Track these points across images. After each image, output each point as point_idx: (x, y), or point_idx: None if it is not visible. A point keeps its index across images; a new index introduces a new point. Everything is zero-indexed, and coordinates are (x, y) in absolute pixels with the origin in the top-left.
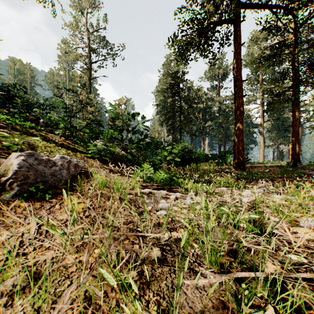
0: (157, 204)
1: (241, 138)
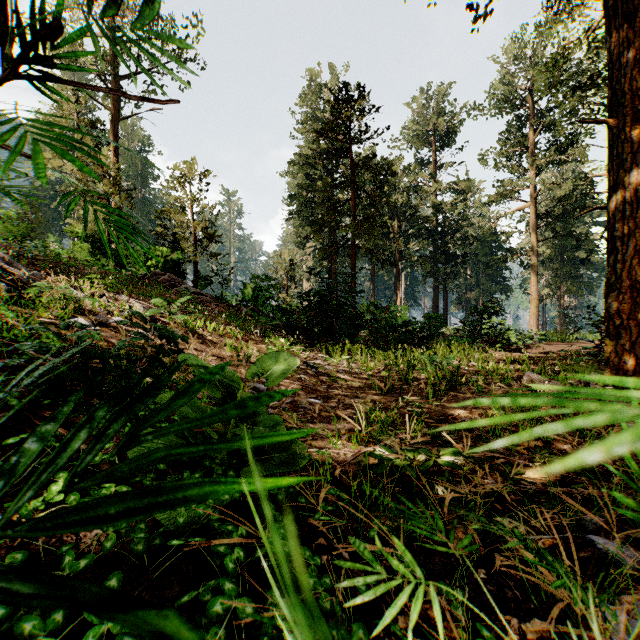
0: None
1: None
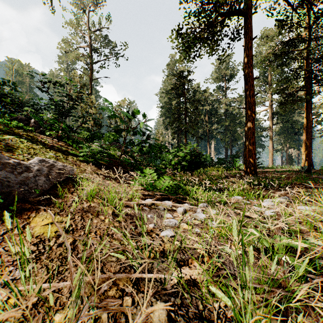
0: (161, 220)
1: (253, 141)
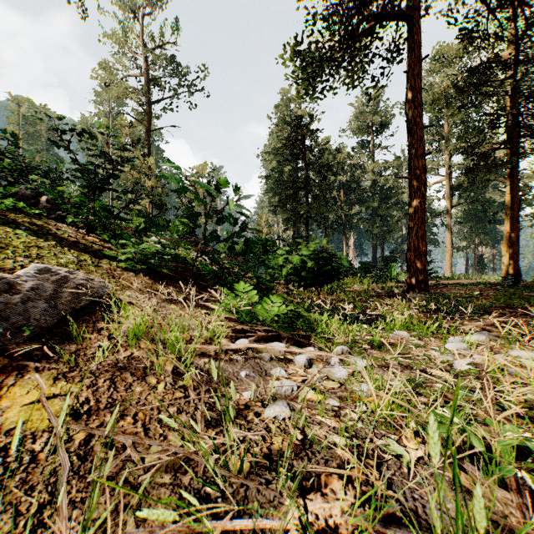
0: (266, 383)
1: (422, 233)
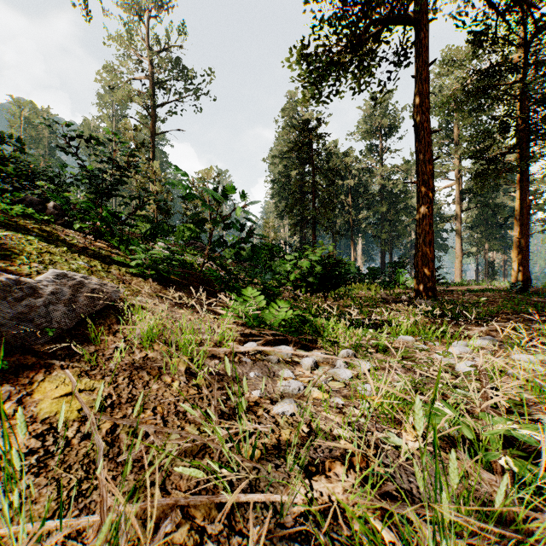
0: (274, 383)
1: (430, 239)
